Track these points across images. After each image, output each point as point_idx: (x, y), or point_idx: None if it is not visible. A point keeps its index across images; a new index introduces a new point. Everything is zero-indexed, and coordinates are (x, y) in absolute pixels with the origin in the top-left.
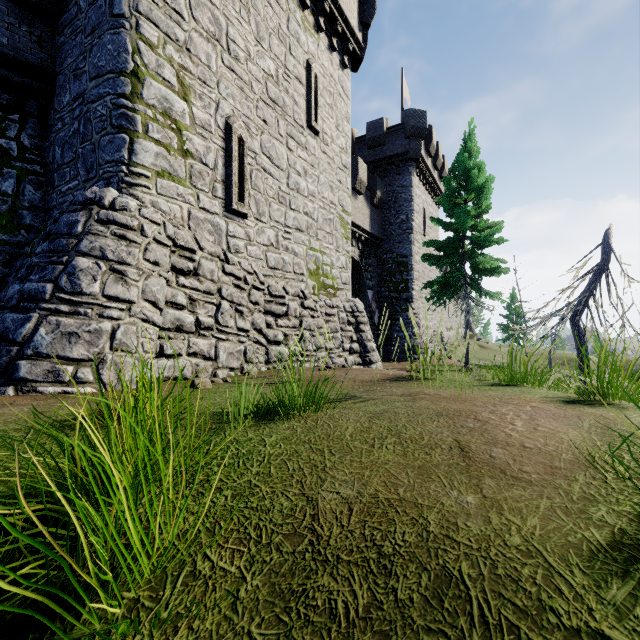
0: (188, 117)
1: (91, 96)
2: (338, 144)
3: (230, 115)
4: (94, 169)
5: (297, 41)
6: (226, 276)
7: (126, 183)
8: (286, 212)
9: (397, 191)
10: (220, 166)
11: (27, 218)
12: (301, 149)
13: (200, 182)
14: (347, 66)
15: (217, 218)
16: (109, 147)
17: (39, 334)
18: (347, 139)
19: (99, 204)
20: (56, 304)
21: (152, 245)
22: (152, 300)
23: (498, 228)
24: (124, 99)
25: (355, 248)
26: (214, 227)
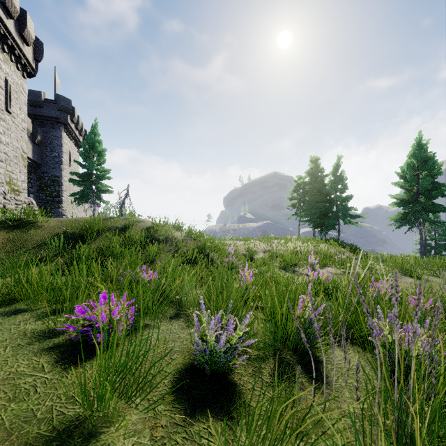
0: None
1: None
2: (21, 117)
3: None
4: None
5: (0, 68)
6: None
7: None
8: None
9: (52, 138)
10: None
11: None
12: (2, 121)
13: None
14: (26, 78)
15: None
16: None
17: None
18: (25, 115)
19: None
20: None
21: None
22: None
23: (108, 172)
24: None
25: None
26: None
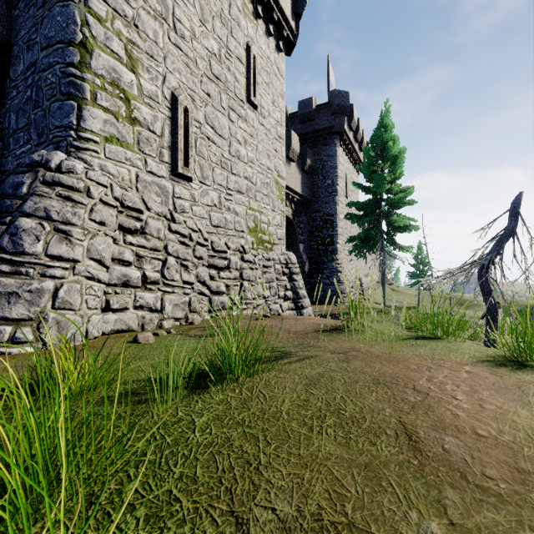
0: (136, 88)
1: (42, 65)
2: (274, 117)
3: (176, 88)
4: (45, 134)
5: (238, 25)
6: (172, 234)
7: (74, 147)
8: (228, 176)
9: (324, 159)
10: (167, 134)
11: None
12: (241, 121)
13: (148, 148)
14: (282, 50)
15: (164, 181)
16: (58, 113)
17: None
18: (282, 113)
19: (45, 166)
20: None
21: (98, 206)
22: (97, 258)
23: (410, 192)
24: (72, 68)
25: (289, 208)
26: (161, 189)
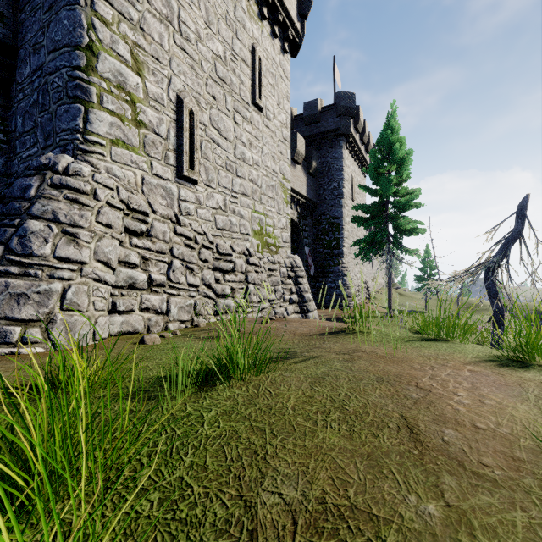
0: (142, 90)
1: (49, 68)
2: (279, 120)
3: (181, 90)
4: (51, 137)
5: (243, 27)
6: (177, 236)
7: (81, 150)
8: (233, 179)
9: (330, 162)
10: (172, 136)
11: None
12: (246, 123)
13: (153, 150)
14: (287, 51)
15: (169, 184)
16: (65, 116)
17: None
18: (287, 115)
19: (53, 169)
20: (6, 266)
21: (105, 208)
22: (104, 260)
23: (416, 194)
24: (79, 71)
25: (294, 211)
26: (166, 192)
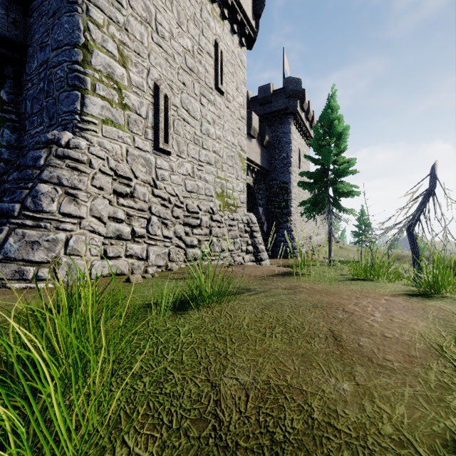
0: (126, 79)
1: (53, 63)
2: (238, 101)
3: (158, 79)
4: (55, 117)
5: (208, 26)
6: (155, 197)
7: (79, 128)
8: (199, 150)
9: (280, 136)
10: (150, 116)
11: (5, 154)
12: (211, 105)
13: (135, 128)
14: (244, 45)
15: (148, 155)
16: (66, 101)
17: (8, 243)
18: (244, 98)
19: (57, 143)
20: (22, 219)
21: (98, 175)
22: (98, 216)
23: (352, 163)
24: (77, 65)
25: (250, 177)
26: (146, 161)
